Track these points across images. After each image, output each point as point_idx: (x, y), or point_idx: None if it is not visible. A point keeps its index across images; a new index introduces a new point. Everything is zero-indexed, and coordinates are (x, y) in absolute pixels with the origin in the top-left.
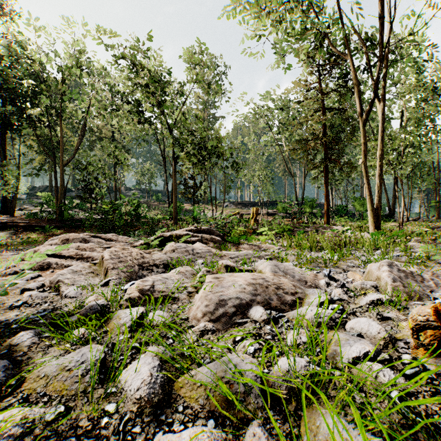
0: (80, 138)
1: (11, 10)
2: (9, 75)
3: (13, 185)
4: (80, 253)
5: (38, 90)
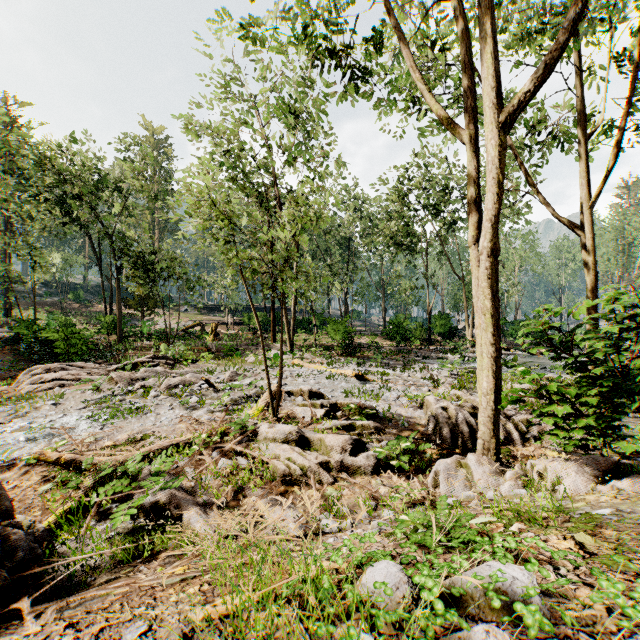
0: None
1: None
2: None
3: None
4: (78, 377)
5: None
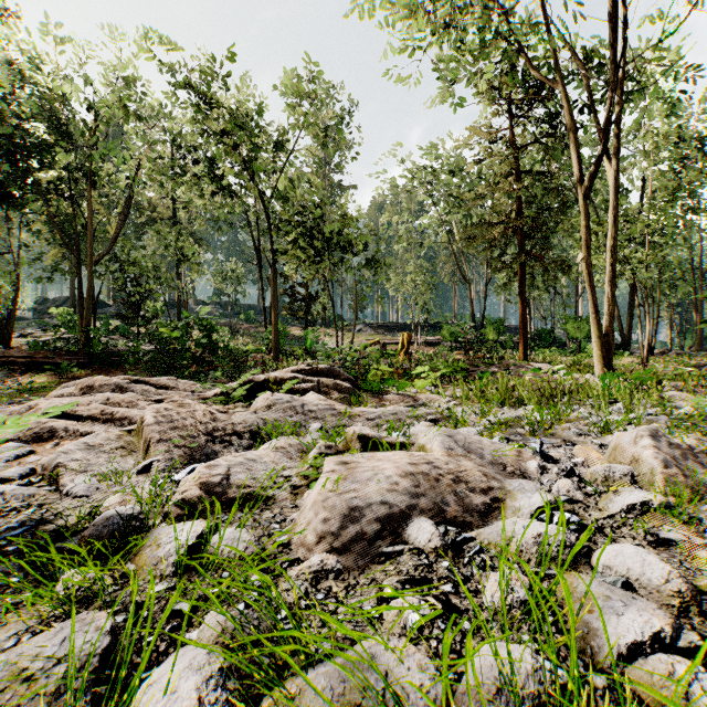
0: (119, 218)
1: (6, 8)
2: (1, 114)
3: (6, 296)
4: (109, 410)
5: (53, 141)
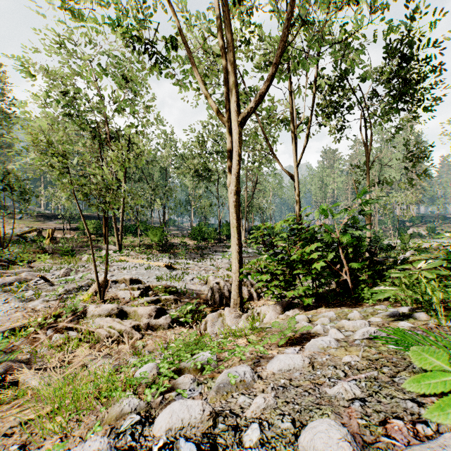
0: None
1: None
2: None
3: None
4: None
5: None
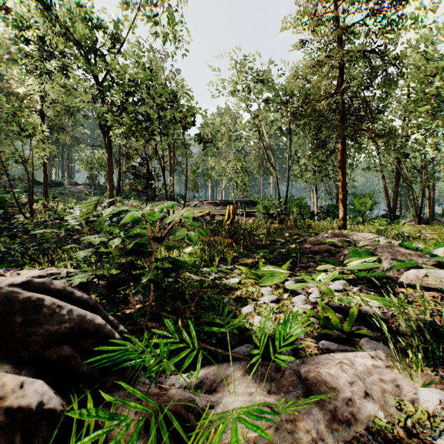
0: None
1: None
2: None
3: None
4: None
5: None
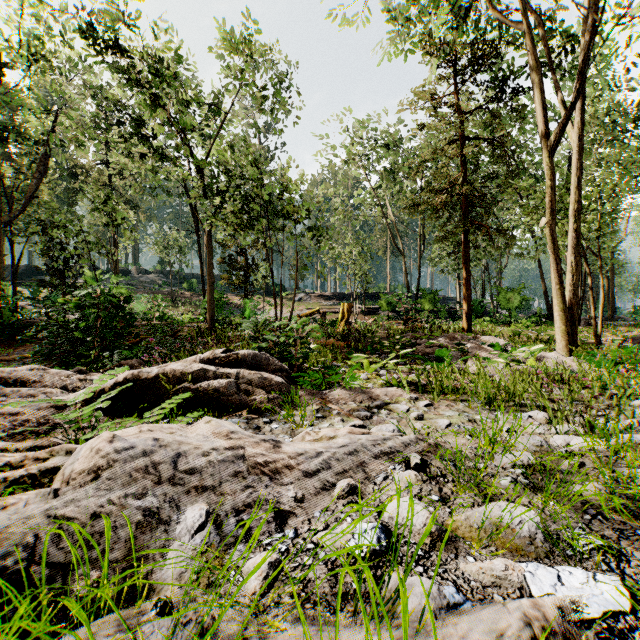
0: (37, 176)
1: None
2: None
3: None
4: None
5: None
